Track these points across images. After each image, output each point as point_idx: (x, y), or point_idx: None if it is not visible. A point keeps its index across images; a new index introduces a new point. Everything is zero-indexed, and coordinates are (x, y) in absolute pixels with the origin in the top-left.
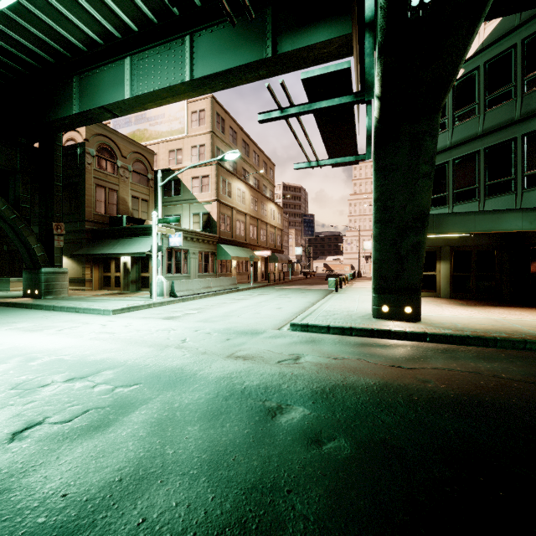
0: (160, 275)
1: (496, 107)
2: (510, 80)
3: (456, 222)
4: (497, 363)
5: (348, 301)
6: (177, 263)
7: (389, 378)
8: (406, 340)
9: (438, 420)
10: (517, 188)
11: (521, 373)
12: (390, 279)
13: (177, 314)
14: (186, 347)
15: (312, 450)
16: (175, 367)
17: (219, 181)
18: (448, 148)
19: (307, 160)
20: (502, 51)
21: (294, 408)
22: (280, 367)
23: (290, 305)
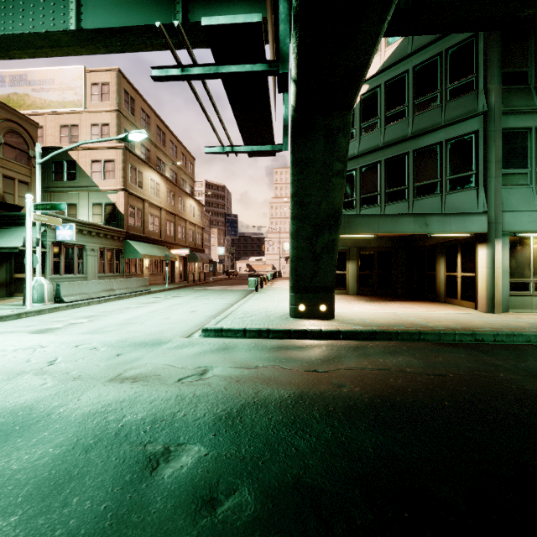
0: (39, 275)
1: (394, 123)
2: (404, 101)
3: (364, 223)
4: (401, 356)
5: (268, 301)
6: (68, 261)
7: (304, 387)
8: (321, 339)
9: (355, 436)
10: (409, 197)
11: (421, 365)
12: (307, 277)
13: (56, 325)
14: (51, 372)
15: (201, 519)
16: (20, 405)
17: (127, 168)
18: (356, 156)
19: (221, 144)
20: (398, 74)
21: (187, 448)
22: (180, 387)
23: (206, 307)
